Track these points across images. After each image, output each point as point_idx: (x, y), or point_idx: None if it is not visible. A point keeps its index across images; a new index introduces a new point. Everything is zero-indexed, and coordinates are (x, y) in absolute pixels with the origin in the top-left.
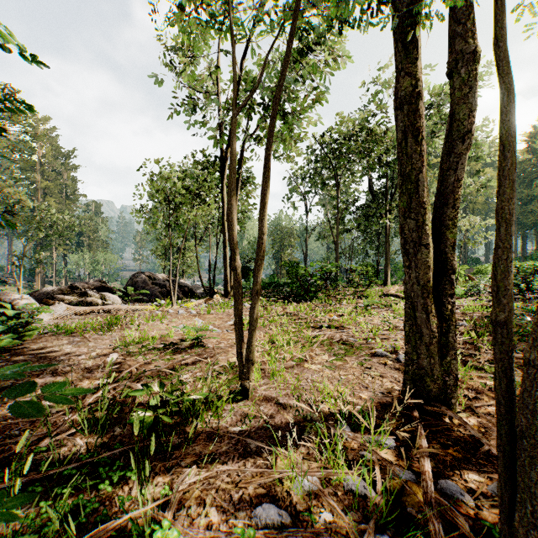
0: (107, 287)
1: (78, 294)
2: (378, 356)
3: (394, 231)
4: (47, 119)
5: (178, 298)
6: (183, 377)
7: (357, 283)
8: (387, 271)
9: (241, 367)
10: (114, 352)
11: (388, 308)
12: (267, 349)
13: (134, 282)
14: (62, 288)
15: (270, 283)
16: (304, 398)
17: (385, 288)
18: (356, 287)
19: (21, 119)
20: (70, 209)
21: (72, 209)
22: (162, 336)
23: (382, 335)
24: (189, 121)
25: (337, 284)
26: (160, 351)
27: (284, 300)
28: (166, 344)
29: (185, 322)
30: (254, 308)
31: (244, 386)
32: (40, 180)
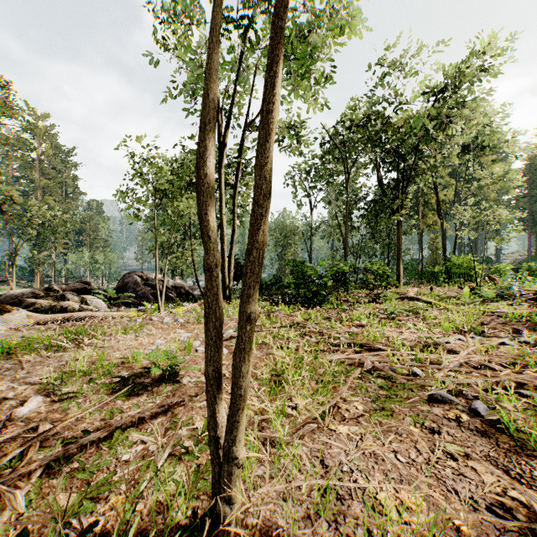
0: (90, 288)
1: (53, 297)
2: (439, 402)
3: (403, 229)
4: (46, 116)
5: (172, 301)
6: (122, 458)
7: (372, 285)
8: (399, 270)
9: (216, 468)
10: (43, 392)
11: (416, 315)
12: (270, 385)
13: (125, 282)
14: (35, 291)
15: (273, 284)
16: (344, 531)
17: (399, 290)
18: (370, 289)
19: (13, 112)
20: (69, 208)
21: (72, 208)
22: (125, 361)
23: (426, 359)
24: (186, 108)
25: (349, 286)
26: (112, 390)
27: (289, 304)
28: (124, 376)
29: (166, 336)
30: (240, 350)
31: (219, 514)
32: (40, 178)
